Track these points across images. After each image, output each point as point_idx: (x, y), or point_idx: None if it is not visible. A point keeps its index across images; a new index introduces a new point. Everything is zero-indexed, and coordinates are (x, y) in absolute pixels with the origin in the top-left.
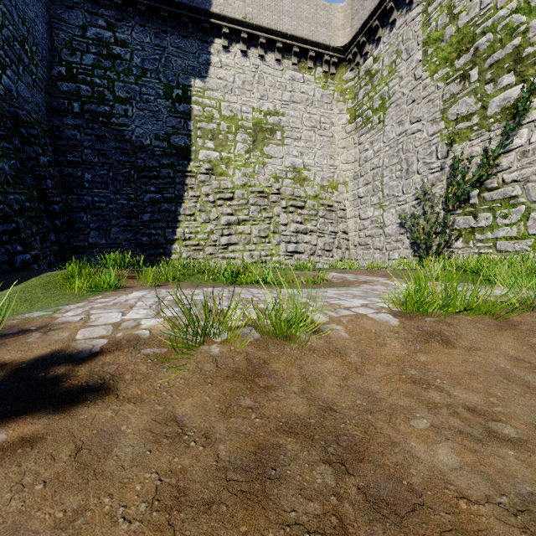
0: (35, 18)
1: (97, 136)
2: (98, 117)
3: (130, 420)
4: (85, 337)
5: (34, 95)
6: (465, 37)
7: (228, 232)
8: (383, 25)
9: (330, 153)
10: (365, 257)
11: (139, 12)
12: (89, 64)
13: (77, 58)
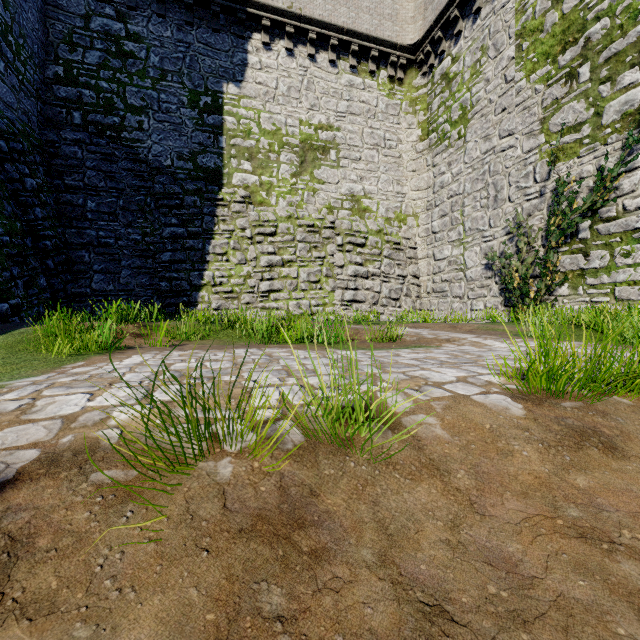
0: (23, 2)
1: (104, 154)
2: (105, 131)
3: None
4: (4, 445)
5: (21, 100)
6: (572, 25)
7: (269, 276)
8: (465, 16)
9: (397, 178)
10: (441, 307)
11: None
12: (93, 64)
13: (78, 55)
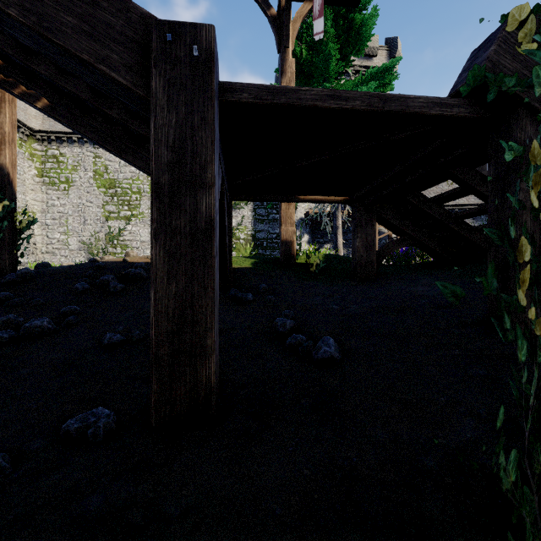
0: None
1: None
2: None
3: None
4: None
5: None
6: (112, 183)
7: None
8: (69, 142)
9: (23, 191)
10: (53, 260)
11: None
12: None
13: None
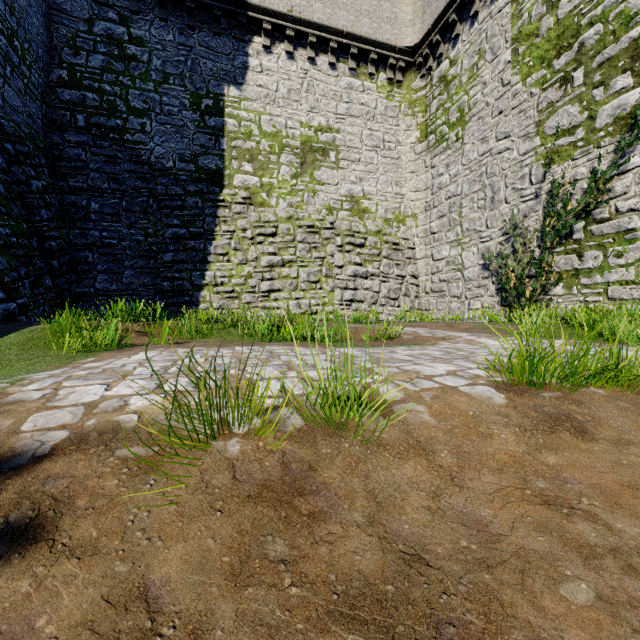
0: (28, 7)
1: (107, 156)
2: (108, 133)
3: (59, 600)
4: (36, 427)
5: (27, 103)
6: (566, 30)
7: (269, 276)
8: (462, 19)
9: (396, 179)
10: (439, 307)
11: (159, 2)
12: (96, 67)
13: (82, 59)
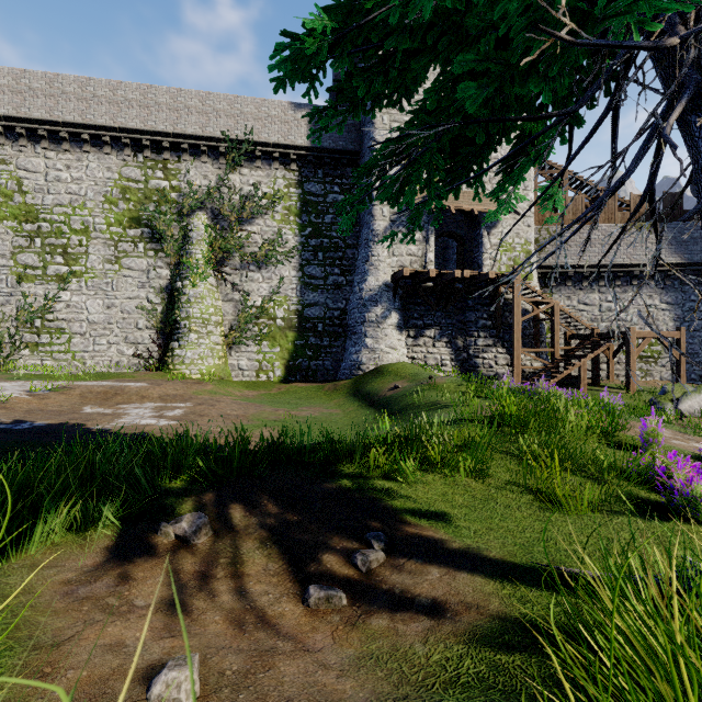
0: None
1: None
2: None
3: None
4: None
5: None
6: (32, 212)
7: None
8: None
9: None
10: None
11: None
12: None
13: None
